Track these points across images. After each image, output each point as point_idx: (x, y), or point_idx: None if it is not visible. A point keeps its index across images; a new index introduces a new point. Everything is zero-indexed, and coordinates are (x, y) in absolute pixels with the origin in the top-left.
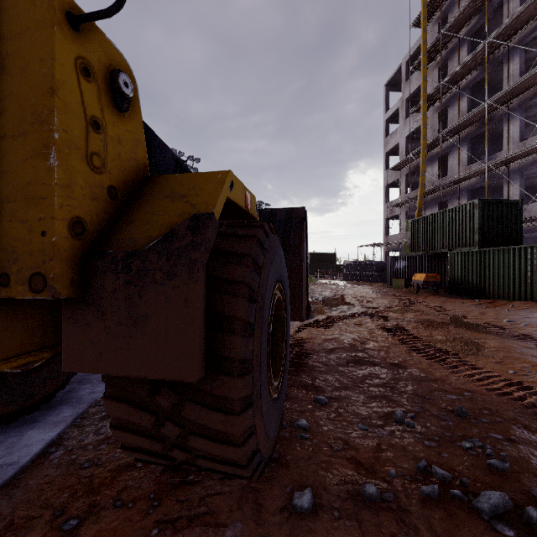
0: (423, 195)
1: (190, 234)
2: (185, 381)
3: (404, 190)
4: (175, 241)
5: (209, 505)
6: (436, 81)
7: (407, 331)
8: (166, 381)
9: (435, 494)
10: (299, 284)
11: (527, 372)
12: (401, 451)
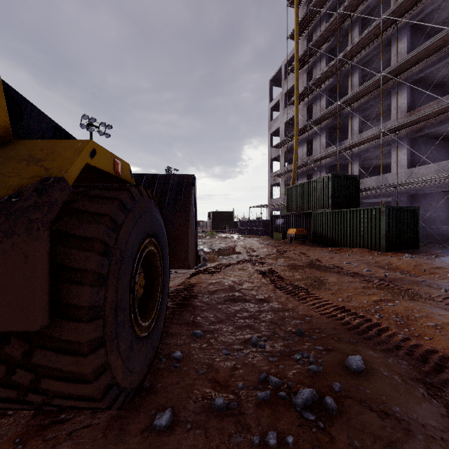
0: (296, 168)
1: (35, 196)
2: (24, 330)
3: (283, 163)
4: (19, 201)
5: (75, 439)
6: (305, 83)
7: (277, 273)
8: (17, 331)
9: (267, 397)
10: (185, 238)
11: (350, 299)
12: (251, 368)
